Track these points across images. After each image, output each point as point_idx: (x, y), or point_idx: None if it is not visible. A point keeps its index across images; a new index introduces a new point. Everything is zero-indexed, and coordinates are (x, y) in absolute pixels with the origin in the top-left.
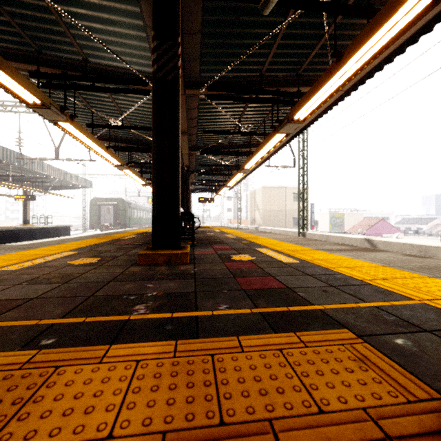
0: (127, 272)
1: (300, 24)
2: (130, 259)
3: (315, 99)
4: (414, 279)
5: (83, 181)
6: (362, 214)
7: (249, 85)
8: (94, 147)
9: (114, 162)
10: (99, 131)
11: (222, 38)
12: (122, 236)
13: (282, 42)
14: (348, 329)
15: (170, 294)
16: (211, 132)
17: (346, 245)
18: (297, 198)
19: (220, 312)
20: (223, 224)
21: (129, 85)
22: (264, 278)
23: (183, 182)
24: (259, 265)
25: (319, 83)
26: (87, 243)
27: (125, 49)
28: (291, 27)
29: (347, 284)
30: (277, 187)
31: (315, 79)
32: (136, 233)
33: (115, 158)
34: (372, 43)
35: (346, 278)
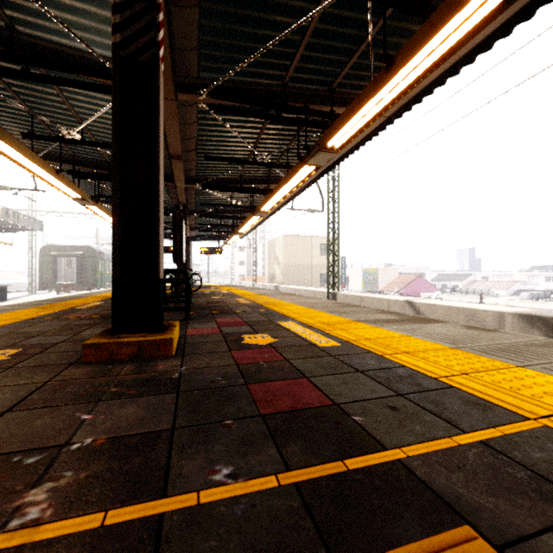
0: (55, 382)
1: (337, 18)
2: (75, 350)
3: (356, 121)
4: (501, 371)
5: (28, 221)
6: (397, 270)
7: (267, 97)
8: (35, 168)
9: (70, 194)
10: (47, 146)
11: (230, 21)
12: (82, 302)
13: (312, 40)
14: (469, 521)
15: (120, 441)
16: (217, 159)
17: (391, 313)
18: (325, 249)
19: (216, 493)
20: (234, 281)
21: (89, 77)
22: (295, 382)
23: (176, 226)
24: (284, 354)
25: (361, 98)
26: (15, 318)
27: (79, 19)
28: (324, 21)
29: (420, 388)
30: (301, 235)
31: (353, 99)
32: (106, 298)
33: (72, 188)
34: (433, 45)
35: (413, 376)
